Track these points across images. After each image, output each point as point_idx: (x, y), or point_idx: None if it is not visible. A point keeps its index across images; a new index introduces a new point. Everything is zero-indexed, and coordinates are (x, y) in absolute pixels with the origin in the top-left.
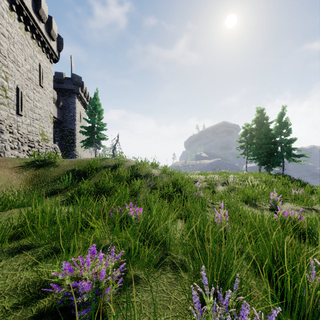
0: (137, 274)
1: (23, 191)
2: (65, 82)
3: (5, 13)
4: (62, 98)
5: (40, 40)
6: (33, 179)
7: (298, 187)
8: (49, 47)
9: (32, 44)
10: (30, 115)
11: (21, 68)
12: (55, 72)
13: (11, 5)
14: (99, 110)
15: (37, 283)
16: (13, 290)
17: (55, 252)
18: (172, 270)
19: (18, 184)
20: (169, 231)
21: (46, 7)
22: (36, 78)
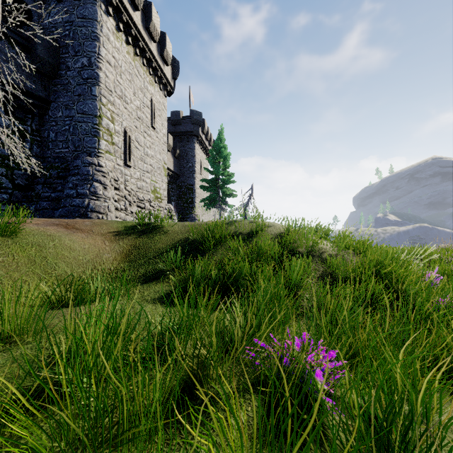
0: None
1: (115, 270)
2: (182, 123)
3: (111, 35)
4: (179, 144)
5: (151, 67)
6: (131, 252)
7: None
8: (163, 75)
9: (143, 73)
10: (140, 166)
11: (129, 105)
12: (171, 112)
13: (118, 24)
14: (225, 154)
15: None
16: None
17: None
18: None
19: (111, 259)
20: None
21: (158, 20)
22: (147, 118)
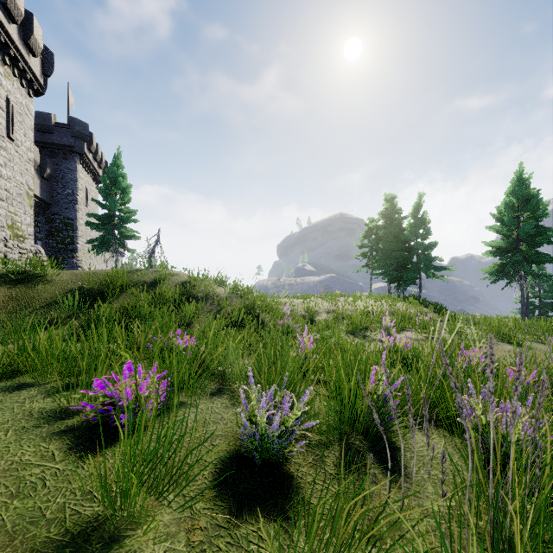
0: (185, 401)
1: None
2: (56, 131)
3: None
4: (50, 160)
5: (8, 54)
6: (7, 303)
7: (434, 314)
8: (27, 68)
9: None
10: None
11: None
12: (36, 112)
13: None
14: (124, 186)
15: (57, 410)
16: (28, 416)
17: (72, 387)
18: (230, 398)
19: None
20: (230, 358)
21: None
22: (1, 124)
